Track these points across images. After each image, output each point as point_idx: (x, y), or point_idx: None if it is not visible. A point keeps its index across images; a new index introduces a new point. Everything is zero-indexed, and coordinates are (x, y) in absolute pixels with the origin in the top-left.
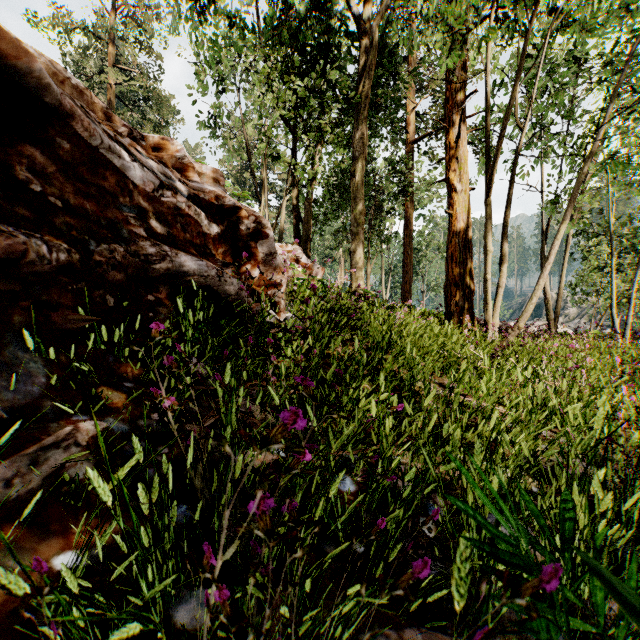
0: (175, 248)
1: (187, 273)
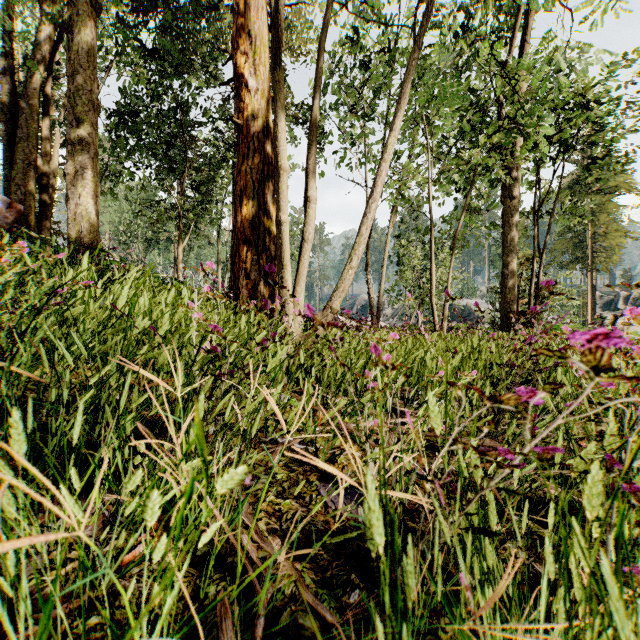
0: None
1: None
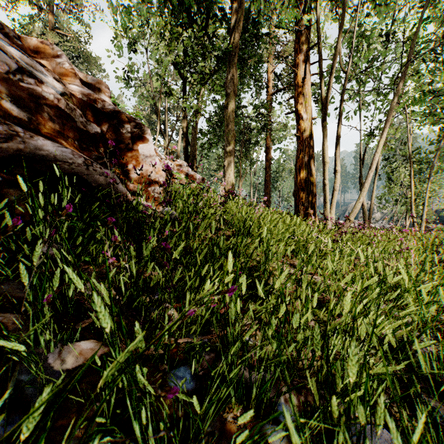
0: (37, 134)
1: (46, 157)
